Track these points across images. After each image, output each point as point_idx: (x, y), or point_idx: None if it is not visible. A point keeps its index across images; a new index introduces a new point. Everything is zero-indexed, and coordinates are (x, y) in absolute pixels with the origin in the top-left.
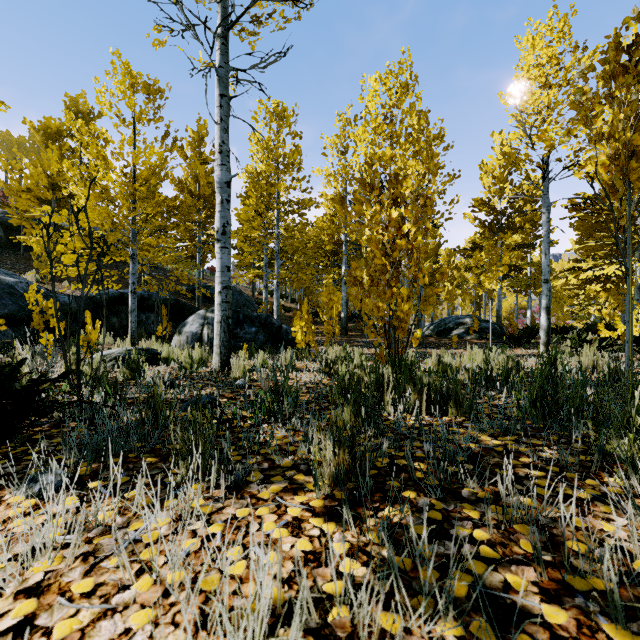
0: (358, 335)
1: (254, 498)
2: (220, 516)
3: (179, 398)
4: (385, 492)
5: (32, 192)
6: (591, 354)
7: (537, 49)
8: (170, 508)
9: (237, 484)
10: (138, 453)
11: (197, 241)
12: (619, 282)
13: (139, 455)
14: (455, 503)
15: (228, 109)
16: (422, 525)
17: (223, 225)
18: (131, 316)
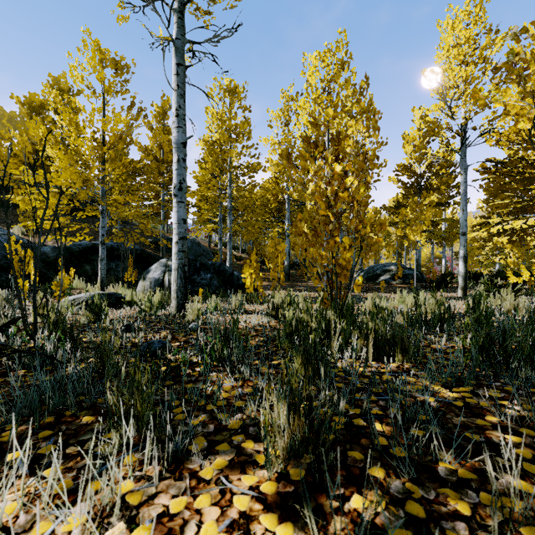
0: (299, 280)
1: (194, 478)
2: (150, 510)
3: (134, 342)
4: (348, 468)
5: (18, 157)
6: (512, 298)
7: (456, 31)
8: (87, 502)
9: (177, 455)
10: (76, 409)
11: (161, 200)
12: (524, 235)
13: (76, 412)
14: (434, 487)
15: (184, 77)
16: (403, 528)
17: (179, 182)
18: (101, 264)
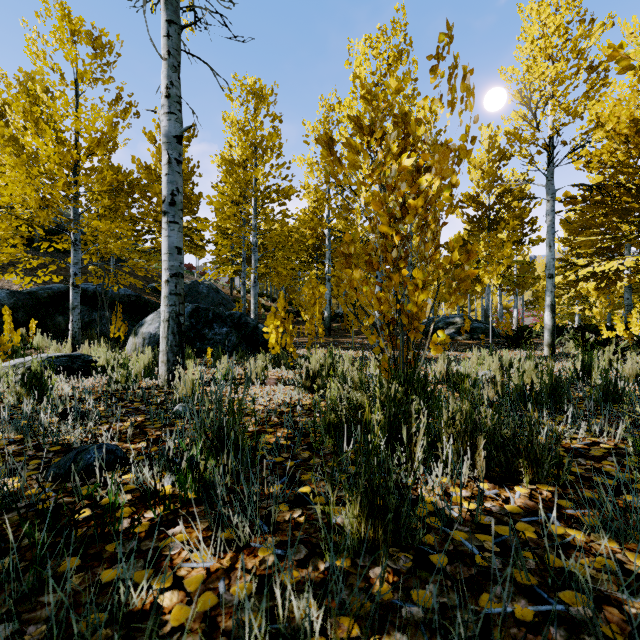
0: (342, 335)
1: None
2: None
3: (68, 442)
4: None
5: None
6: (634, 360)
7: (543, 17)
8: None
9: None
10: None
11: None
12: (616, 279)
13: None
14: None
15: (179, 41)
16: None
17: (171, 193)
18: (72, 314)
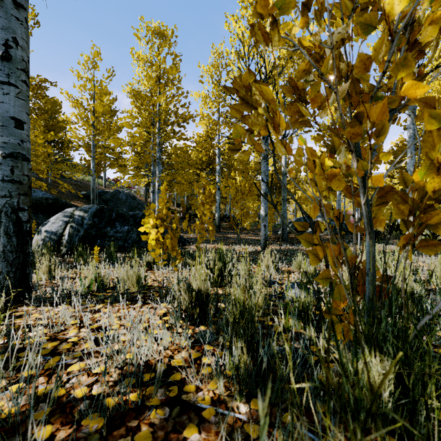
0: (229, 232)
1: None
2: None
3: None
4: None
5: None
6: None
7: None
8: None
9: None
10: None
11: (91, 151)
12: None
13: None
14: None
15: None
16: None
17: (4, 42)
18: None
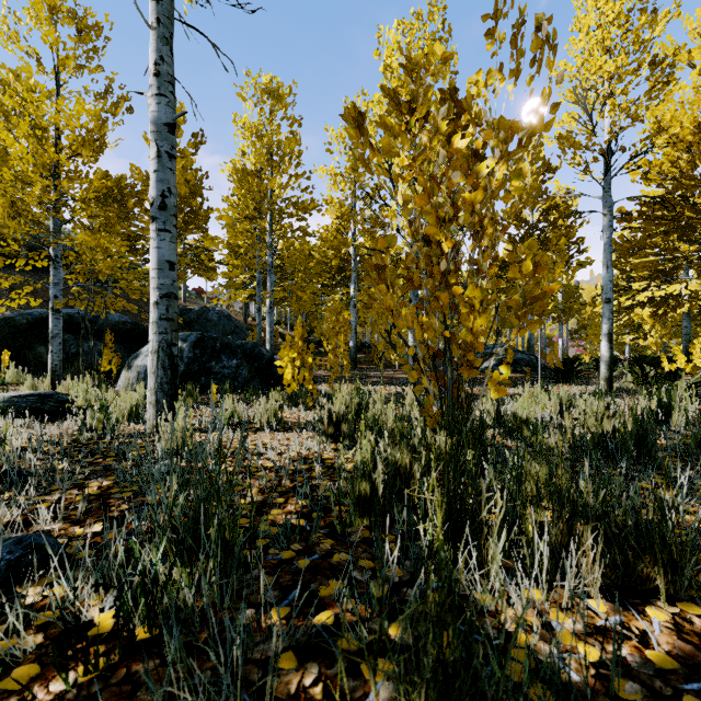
0: (370, 368)
1: None
2: None
3: None
4: None
5: None
6: None
7: (601, 3)
8: None
9: None
10: None
11: None
12: (676, 305)
13: None
14: None
15: (171, 7)
16: None
17: (161, 194)
18: (52, 344)
